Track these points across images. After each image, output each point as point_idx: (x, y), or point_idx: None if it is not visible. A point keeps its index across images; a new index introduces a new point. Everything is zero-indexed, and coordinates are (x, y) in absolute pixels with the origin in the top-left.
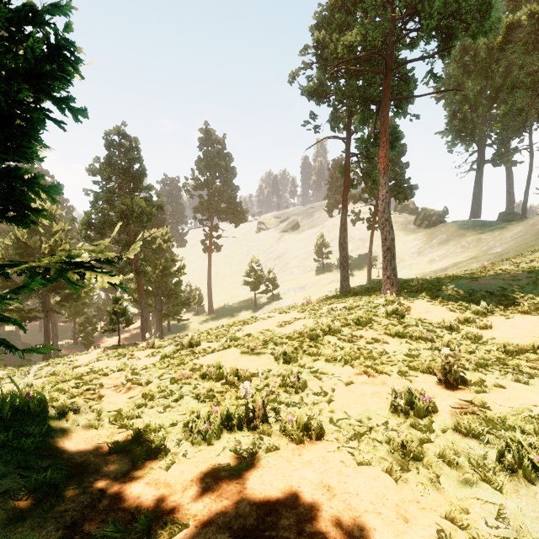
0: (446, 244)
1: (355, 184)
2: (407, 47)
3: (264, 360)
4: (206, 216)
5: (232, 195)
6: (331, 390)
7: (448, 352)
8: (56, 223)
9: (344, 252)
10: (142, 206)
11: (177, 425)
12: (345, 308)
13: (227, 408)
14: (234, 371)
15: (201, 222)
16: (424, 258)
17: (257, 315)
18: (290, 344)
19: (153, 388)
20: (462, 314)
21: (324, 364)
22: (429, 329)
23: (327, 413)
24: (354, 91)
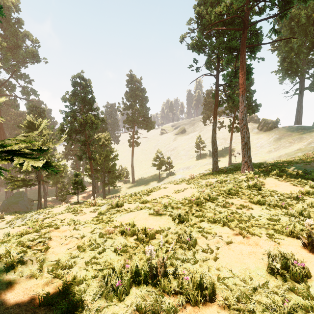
0: (279, 141)
1: (222, 104)
2: (257, 13)
3: (164, 219)
4: (131, 126)
5: (145, 113)
6: (215, 248)
7: (311, 222)
8: (44, 130)
9: (214, 146)
10: (92, 119)
11: (97, 277)
12: (217, 182)
13: (136, 264)
14: (143, 230)
15: (128, 129)
16: (265, 150)
17: (160, 184)
18: (183, 208)
19: (86, 241)
20: (304, 188)
21: (208, 224)
22: (281, 199)
23: (214, 270)
24: (222, 44)
